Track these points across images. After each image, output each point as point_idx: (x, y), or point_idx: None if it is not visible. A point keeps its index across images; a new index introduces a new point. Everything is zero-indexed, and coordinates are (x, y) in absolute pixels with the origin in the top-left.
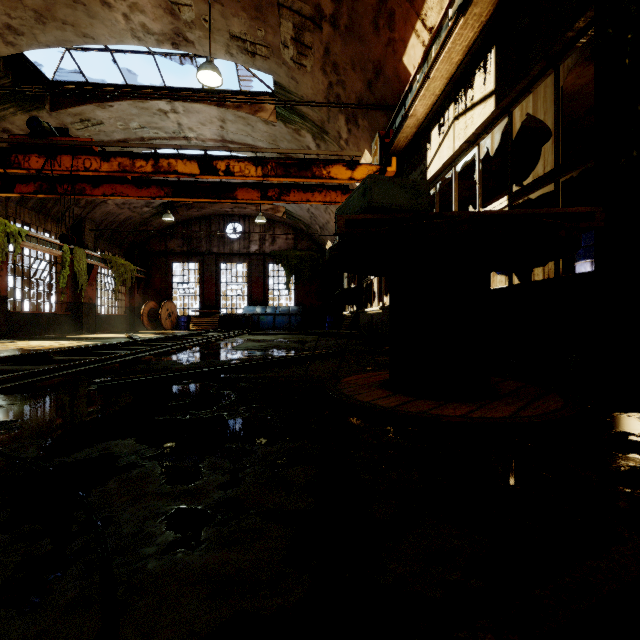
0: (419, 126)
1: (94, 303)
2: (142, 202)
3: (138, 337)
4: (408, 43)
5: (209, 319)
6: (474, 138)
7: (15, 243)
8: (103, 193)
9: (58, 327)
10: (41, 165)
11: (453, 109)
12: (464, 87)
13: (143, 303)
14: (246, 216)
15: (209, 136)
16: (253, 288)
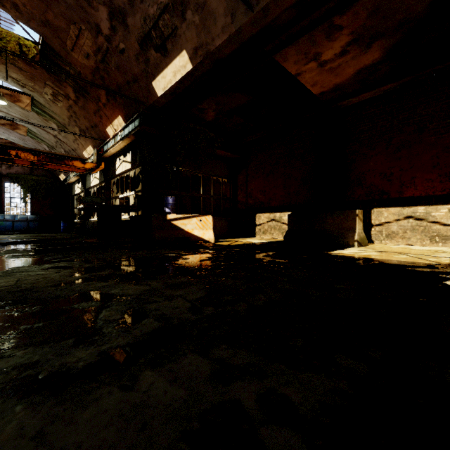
0: (113, 154)
1: None
2: None
3: None
4: (108, 127)
5: None
6: (128, 170)
7: None
8: None
9: None
10: None
11: (123, 157)
12: (125, 154)
13: None
14: None
15: None
16: None
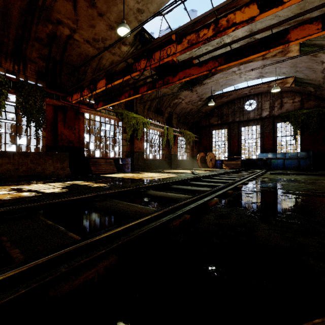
0: None
1: (176, 154)
2: (197, 99)
3: (197, 173)
4: None
5: (234, 162)
6: None
7: (146, 127)
8: (178, 79)
9: (162, 166)
10: (145, 64)
11: None
12: None
13: (197, 154)
14: (259, 94)
15: (240, 35)
16: (264, 141)
